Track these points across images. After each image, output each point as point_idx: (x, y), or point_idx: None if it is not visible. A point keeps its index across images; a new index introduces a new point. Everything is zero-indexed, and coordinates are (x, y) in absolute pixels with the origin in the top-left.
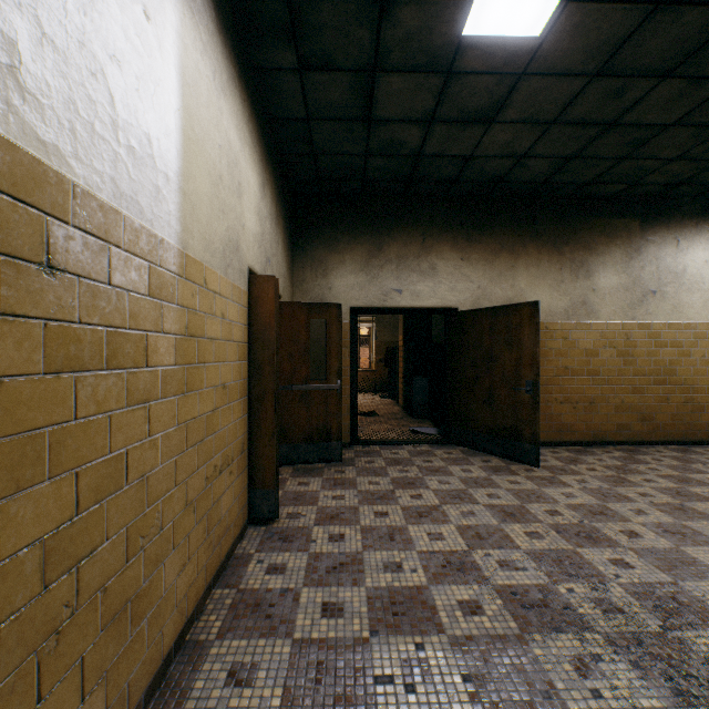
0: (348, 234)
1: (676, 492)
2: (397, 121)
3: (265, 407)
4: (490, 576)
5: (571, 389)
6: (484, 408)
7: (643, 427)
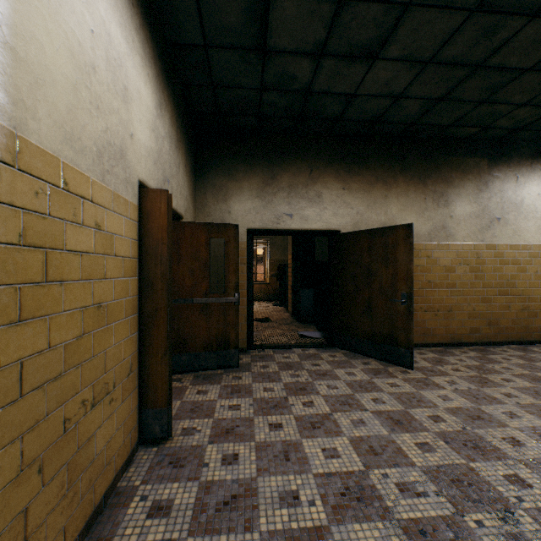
0: (245, 164)
1: (534, 392)
2: (290, 53)
3: (157, 324)
4: (392, 507)
5: (433, 299)
6: (364, 316)
7: (490, 330)
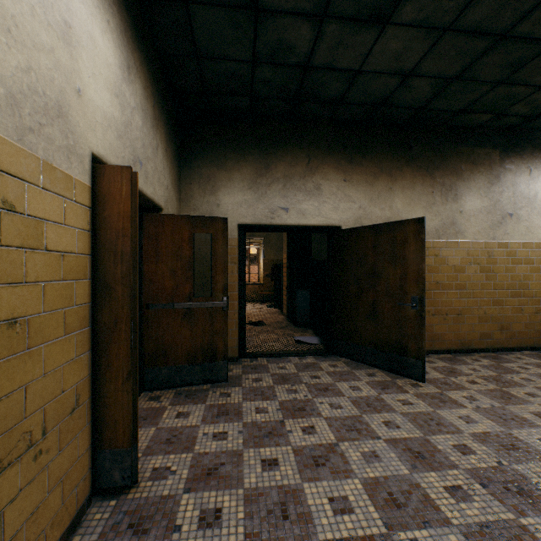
0: (236, 152)
1: None
2: (286, 13)
3: (117, 339)
4: None
5: (441, 302)
6: (368, 322)
7: (502, 335)
